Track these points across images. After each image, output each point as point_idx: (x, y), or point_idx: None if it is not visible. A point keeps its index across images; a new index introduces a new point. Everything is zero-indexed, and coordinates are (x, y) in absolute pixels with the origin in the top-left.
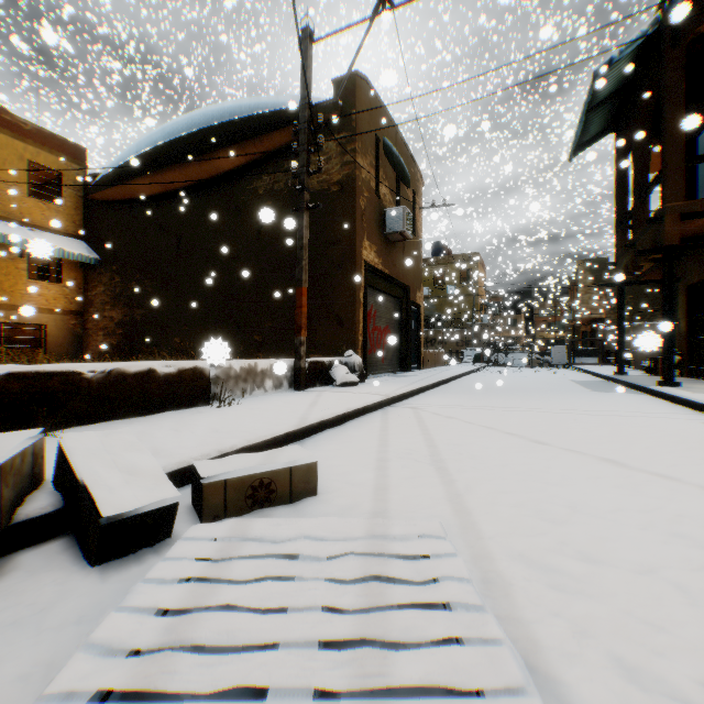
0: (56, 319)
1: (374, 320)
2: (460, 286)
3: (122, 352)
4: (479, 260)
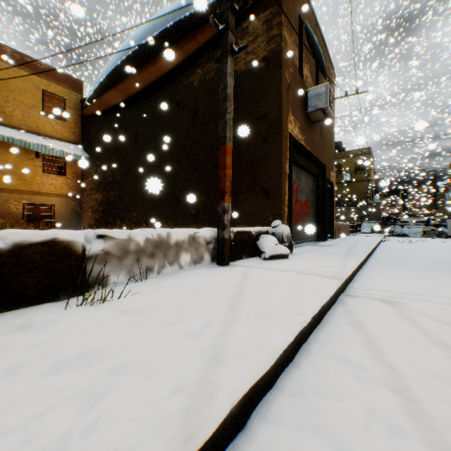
0: (61, 201)
1: (296, 194)
2: (354, 174)
3: (102, 224)
4: (370, 153)
